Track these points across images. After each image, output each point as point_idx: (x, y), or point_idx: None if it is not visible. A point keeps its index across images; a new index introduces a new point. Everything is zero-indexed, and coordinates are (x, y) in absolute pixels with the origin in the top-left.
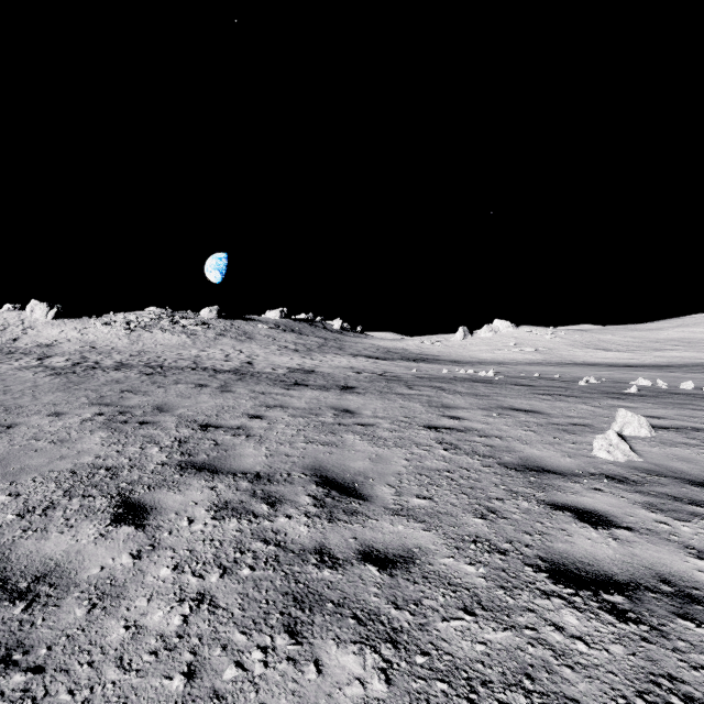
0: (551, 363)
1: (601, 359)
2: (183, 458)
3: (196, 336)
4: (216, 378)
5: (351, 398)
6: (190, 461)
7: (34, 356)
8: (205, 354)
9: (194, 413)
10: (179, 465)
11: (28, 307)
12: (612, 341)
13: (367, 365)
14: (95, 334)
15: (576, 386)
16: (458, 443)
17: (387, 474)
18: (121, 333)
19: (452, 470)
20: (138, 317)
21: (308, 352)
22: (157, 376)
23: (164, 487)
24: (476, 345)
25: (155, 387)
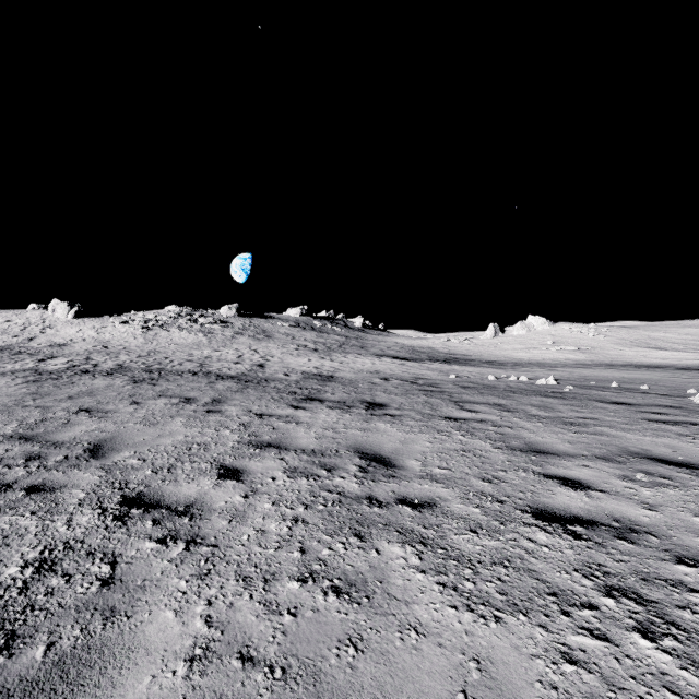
0: (603, 364)
1: (658, 359)
2: None
3: (213, 334)
4: (212, 389)
5: (383, 428)
6: None
7: (38, 357)
8: (216, 355)
9: (138, 460)
10: None
11: (49, 306)
12: (665, 339)
13: (395, 368)
14: (111, 333)
15: (696, 406)
16: (654, 597)
17: None
18: (138, 332)
19: None
20: (156, 315)
21: (328, 352)
22: (145, 385)
23: None
24: (509, 344)
25: (127, 403)
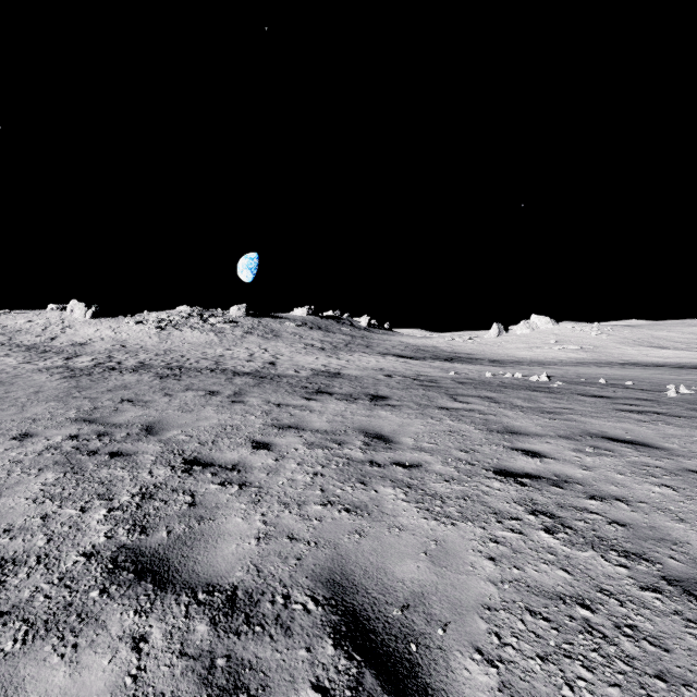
0: (602, 363)
1: (658, 358)
2: (129, 537)
3: (224, 334)
4: (231, 383)
5: (384, 415)
6: (136, 547)
7: (64, 356)
8: (229, 353)
9: (186, 436)
10: (114, 560)
11: (68, 307)
12: (668, 338)
13: (398, 366)
14: (127, 333)
15: (667, 398)
16: (563, 515)
17: (467, 608)
18: (152, 332)
19: (588, 598)
20: (169, 315)
21: (334, 351)
22: (171, 380)
23: (53, 634)
24: (512, 343)
25: (161, 395)
